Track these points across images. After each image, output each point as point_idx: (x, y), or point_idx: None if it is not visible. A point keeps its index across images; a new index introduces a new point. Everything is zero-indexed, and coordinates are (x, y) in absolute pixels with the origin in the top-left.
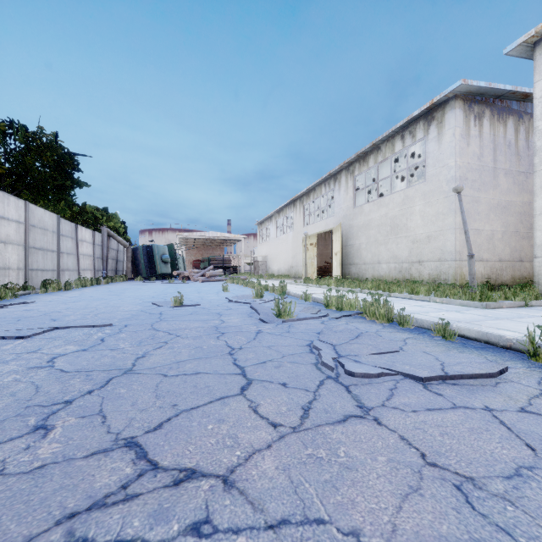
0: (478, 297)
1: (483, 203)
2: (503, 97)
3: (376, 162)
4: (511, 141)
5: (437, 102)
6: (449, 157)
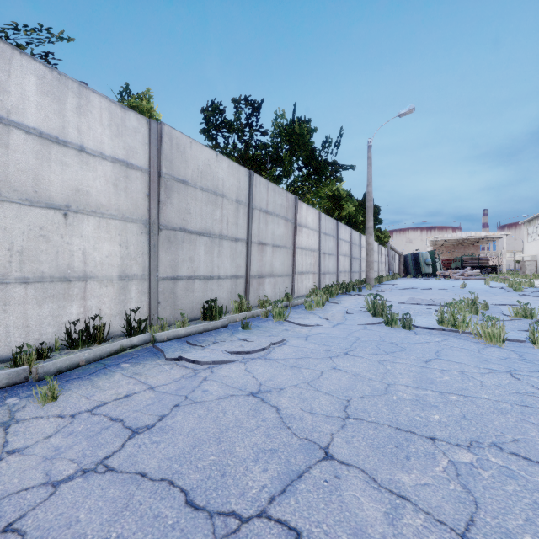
0: None
1: None
2: None
3: None
4: None
5: None
6: None
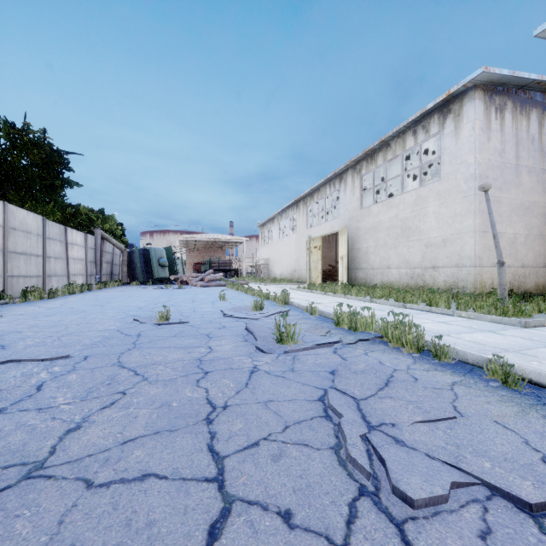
0: (512, 312)
1: (504, 204)
2: (526, 88)
3: (385, 160)
4: (535, 135)
5: (454, 92)
6: (467, 153)
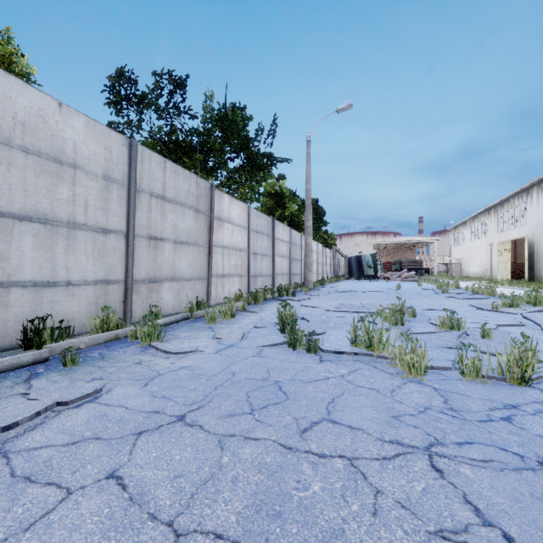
0: None
1: None
2: None
3: None
4: None
5: None
6: None
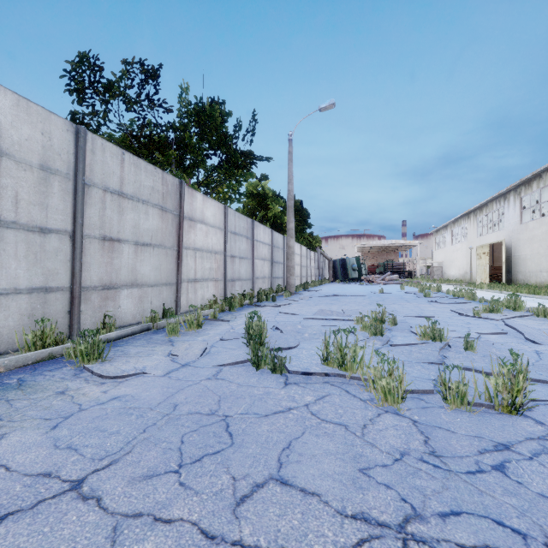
0: None
1: None
2: None
3: (538, 187)
4: None
5: None
6: None
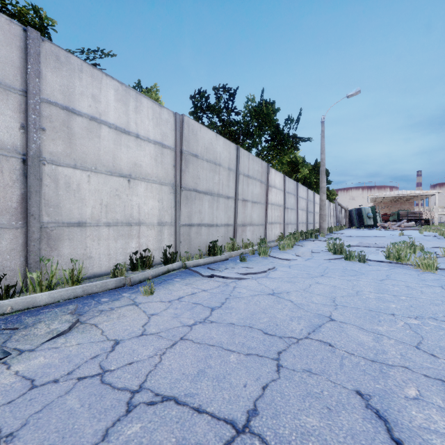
0: None
1: None
2: None
3: None
4: None
5: None
6: None
